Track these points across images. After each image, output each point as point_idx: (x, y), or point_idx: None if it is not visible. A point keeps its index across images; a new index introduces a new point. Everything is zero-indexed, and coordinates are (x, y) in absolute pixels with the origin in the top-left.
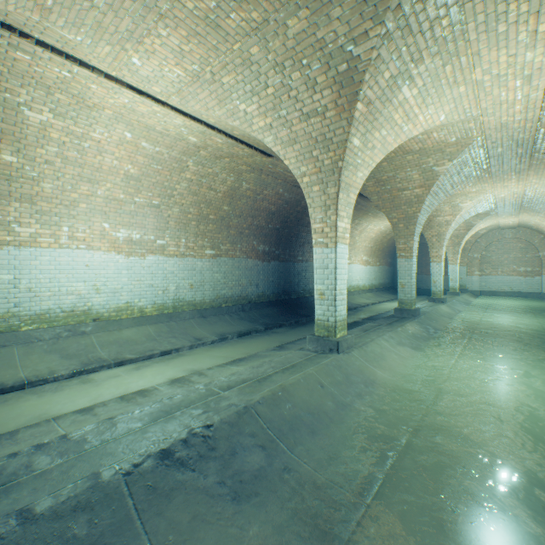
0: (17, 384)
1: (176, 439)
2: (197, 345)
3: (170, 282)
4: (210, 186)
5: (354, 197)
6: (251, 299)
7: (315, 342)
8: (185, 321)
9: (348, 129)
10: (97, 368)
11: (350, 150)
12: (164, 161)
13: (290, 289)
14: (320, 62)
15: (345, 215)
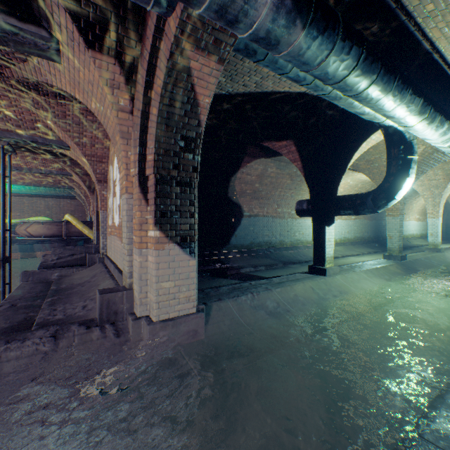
0: (335, 257)
1: (420, 257)
2: (363, 254)
3: (342, 230)
4: (359, 191)
5: (444, 201)
6: (365, 239)
7: (428, 250)
8: (348, 246)
9: (447, 185)
10: (345, 256)
11: (446, 189)
12: (351, 186)
13: (379, 234)
14: (441, 171)
15: (441, 208)
